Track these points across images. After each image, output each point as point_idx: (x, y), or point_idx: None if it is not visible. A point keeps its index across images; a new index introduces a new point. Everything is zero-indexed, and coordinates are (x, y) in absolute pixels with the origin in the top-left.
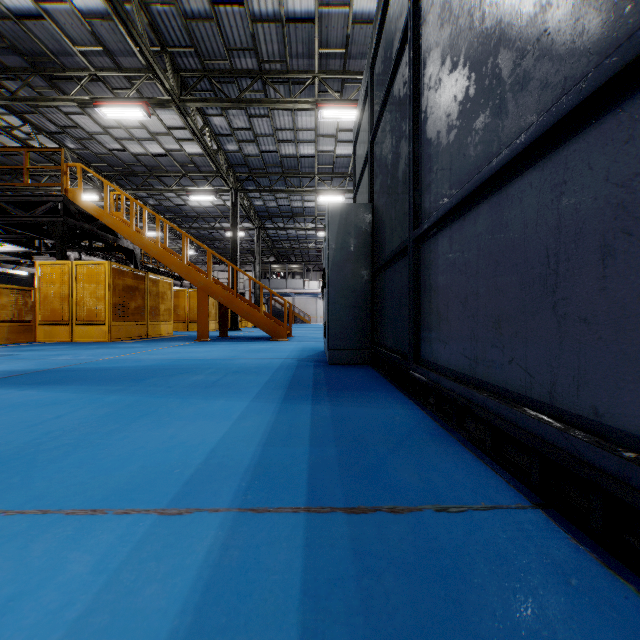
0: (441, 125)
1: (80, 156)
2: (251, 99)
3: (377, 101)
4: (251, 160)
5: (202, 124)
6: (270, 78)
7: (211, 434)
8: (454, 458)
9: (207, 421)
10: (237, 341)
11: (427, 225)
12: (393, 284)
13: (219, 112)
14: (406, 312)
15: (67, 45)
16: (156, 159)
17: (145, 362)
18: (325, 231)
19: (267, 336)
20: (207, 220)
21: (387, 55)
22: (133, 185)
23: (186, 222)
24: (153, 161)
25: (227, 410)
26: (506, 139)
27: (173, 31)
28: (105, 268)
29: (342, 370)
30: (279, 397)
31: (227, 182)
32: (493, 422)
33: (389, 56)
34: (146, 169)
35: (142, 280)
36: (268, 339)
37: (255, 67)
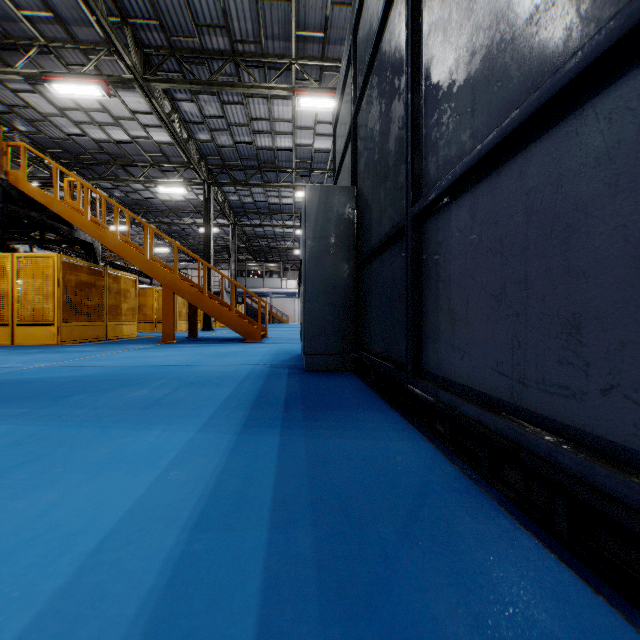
0: (456, 56)
1: (34, 140)
2: (223, 82)
3: (361, 68)
4: (225, 151)
5: (170, 109)
6: (244, 61)
7: (113, 503)
8: (509, 550)
9: (119, 473)
10: (206, 343)
11: (435, 193)
12: (382, 277)
13: (189, 97)
14: (400, 310)
15: (11, 9)
16: (121, 147)
17: (84, 371)
18: (301, 218)
19: (241, 337)
20: (179, 215)
21: (374, 8)
22: (96, 175)
23: (156, 217)
24: (117, 149)
25: (158, 449)
26: (594, 20)
27: (134, 0)
28: (54, 261)
29: (321, 379)
30: (238, 423)
31: (199, 174)
32: (574, 491)
33: (377, 8)
34: (110, 157)
35: (100, 276)
36: (241, 341)
37: (227, 48)
